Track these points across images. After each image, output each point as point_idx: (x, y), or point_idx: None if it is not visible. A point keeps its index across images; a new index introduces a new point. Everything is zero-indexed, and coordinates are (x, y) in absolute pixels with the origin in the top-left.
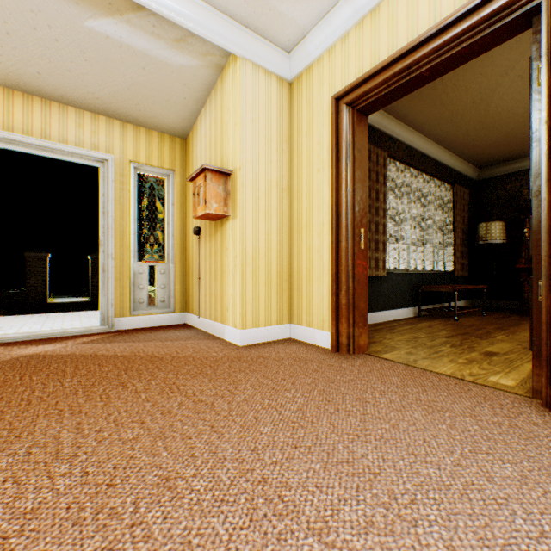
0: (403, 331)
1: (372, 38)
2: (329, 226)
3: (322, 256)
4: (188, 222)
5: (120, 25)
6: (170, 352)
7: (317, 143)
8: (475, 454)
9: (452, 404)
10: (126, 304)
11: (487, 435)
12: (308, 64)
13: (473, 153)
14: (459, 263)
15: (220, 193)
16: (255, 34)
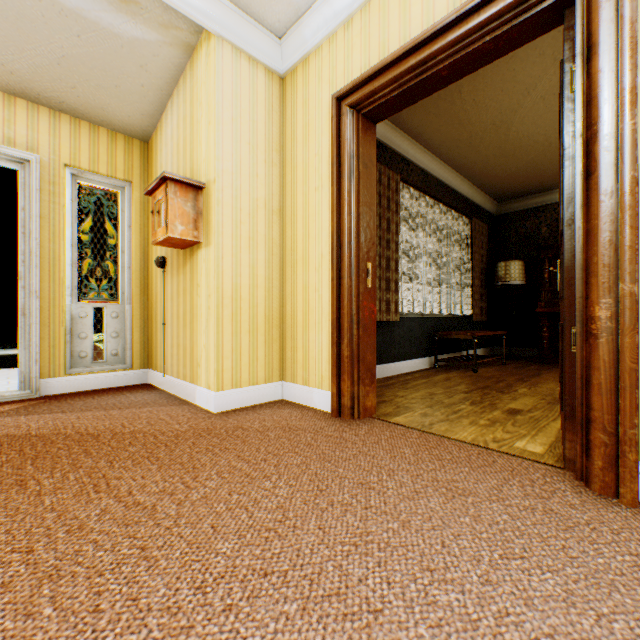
0: (418, 385)
1: (380, 25)
2: (329, 259)
3: (321, 296)
4: (150, 251)
5: None
6: (112, 426)
7: (315, 154)
8: (508, 560)
9: (476, 483)
10: (60, 359)
11: (520, 528)
12: (304, 54)
13: (492, 184)
14: (477, 307)
15: (189, 212)
16: (234, 6)
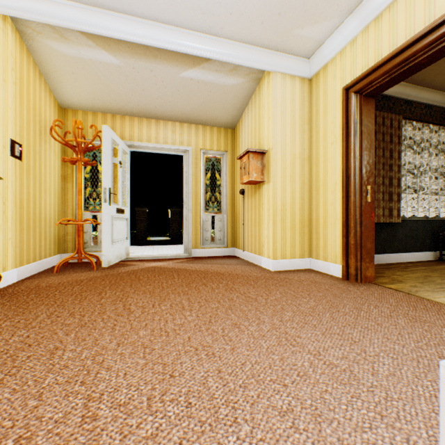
0: (415, 270)
1: (375, 39)
2: (340, 185)
3: (335, 207)
4: (235, 186)
5: (198, 71)
6: (227, 271)
7: (331, 123)
8: (437, 345)
9: (435, 319)
10: (198, 240)
11: None
12: (324, 64)
13: None
14: None
15: (258, 166)
16: (282, 53)
